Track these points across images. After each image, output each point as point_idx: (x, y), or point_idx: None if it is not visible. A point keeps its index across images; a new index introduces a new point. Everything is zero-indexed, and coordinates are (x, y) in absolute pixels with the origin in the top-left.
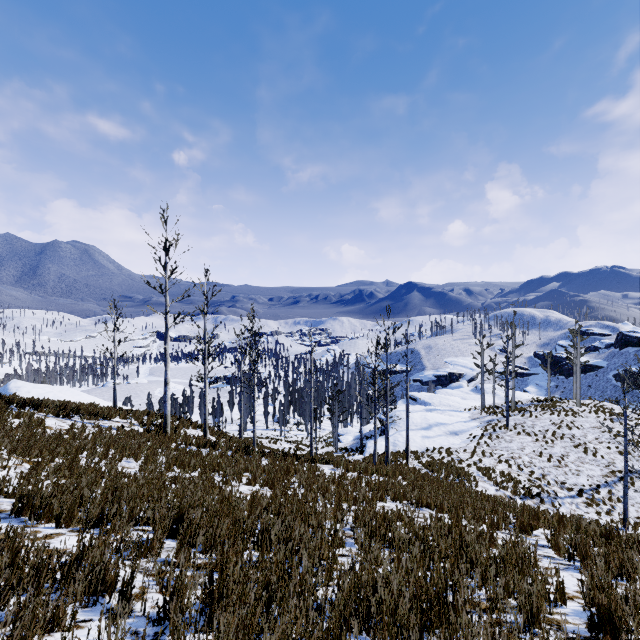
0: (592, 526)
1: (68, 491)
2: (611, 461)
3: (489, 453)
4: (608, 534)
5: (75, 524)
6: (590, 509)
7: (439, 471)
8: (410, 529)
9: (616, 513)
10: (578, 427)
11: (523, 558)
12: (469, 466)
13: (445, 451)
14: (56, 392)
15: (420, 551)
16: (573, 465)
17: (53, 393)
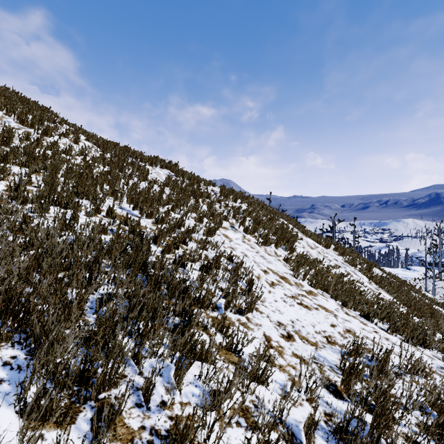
0: None
1: None
2: None
3: (408, 282)
4: None
5: None
6: None
7: None
8: None
9: None
10: None
11: None
12: None
13: None
14: None
15: None
16: None
17: None
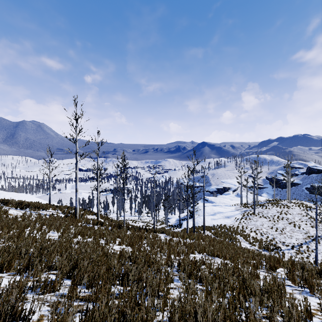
0: (310, 267)
1: (12, 250)
2: (307, 231)
3: (245, 227)
4: (320, 272)
5: (13, 270)
6: (298, 256)
7: (220, 236)
8: (210, 270)
9: (311, 258)
10: (290, 213)
11: (282, 290)
12: (236, 234)
13: (223, 226)
14: (19, 196)
15: (219, 285)
16: (288, 233)
17: (17, 197)
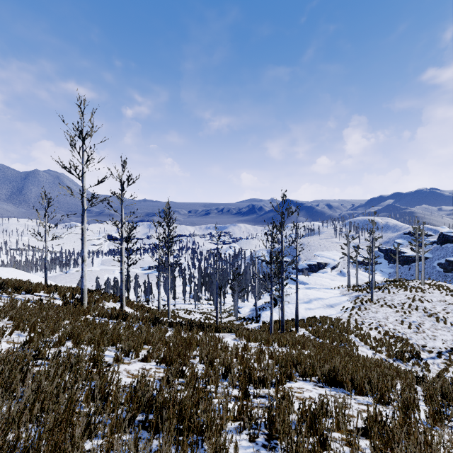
0: None
1: None
2: None
3: (361, 322)
4: None
5: None
6: (449, 368)
7: (324, 338)
8: (358, 450)
9: None
10: (428, 301)
11: None
12: (347, 333)
13: (325, 320)
14: (3, 272)
15: None
16: (429, 331)
17: None
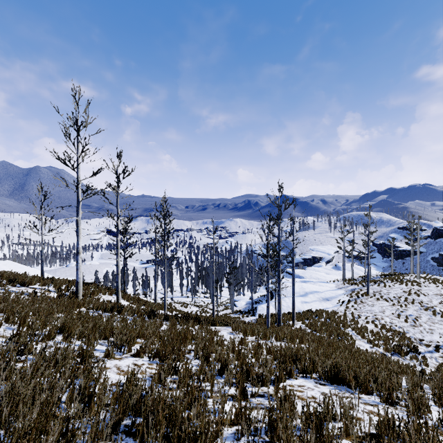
0: None
1: None
2: None
3: (357, 315)
4: None
5: None
6: None
7: (321, 331)
8: None
9: None
10: (424, 294)
11: None
12: (344, 326)
13: (322, 313)
14: (0, 265)
15: None
16: (426, 325)
17: None
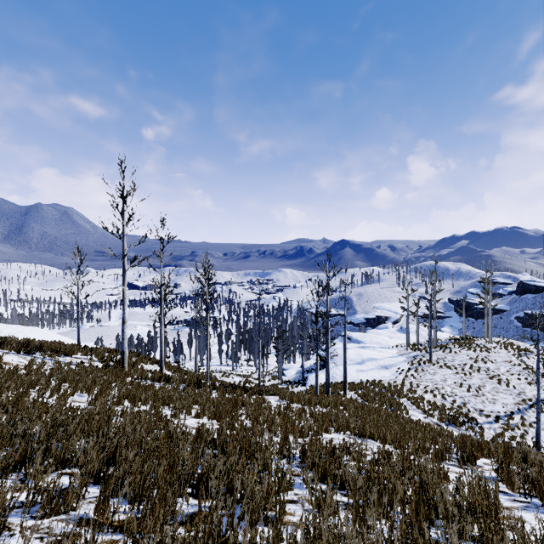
0: (538, 458)
1: None
2: (522, 390)
3: (416, 384)
4: None
5: None
6: (506, 433)
7: (373, 401)
8: (360, 465)
9: (529, 437)
10: (492, 361)
11: (497, 506)
12: (399, 396)
13: (377, 383)
14: (26, 332)
15: (378, 497)
16: (489, 394)
17: (24, 333)
